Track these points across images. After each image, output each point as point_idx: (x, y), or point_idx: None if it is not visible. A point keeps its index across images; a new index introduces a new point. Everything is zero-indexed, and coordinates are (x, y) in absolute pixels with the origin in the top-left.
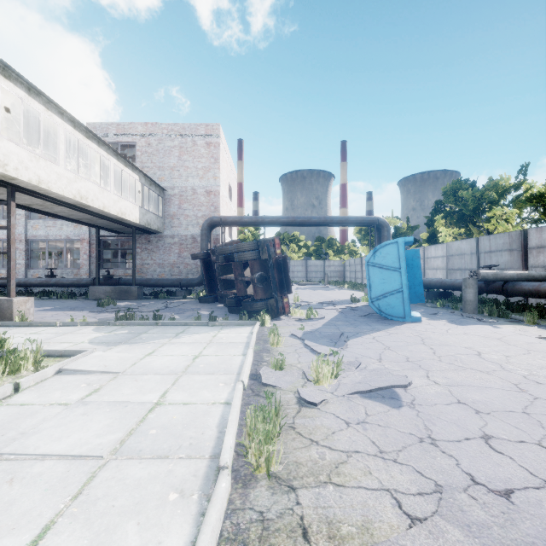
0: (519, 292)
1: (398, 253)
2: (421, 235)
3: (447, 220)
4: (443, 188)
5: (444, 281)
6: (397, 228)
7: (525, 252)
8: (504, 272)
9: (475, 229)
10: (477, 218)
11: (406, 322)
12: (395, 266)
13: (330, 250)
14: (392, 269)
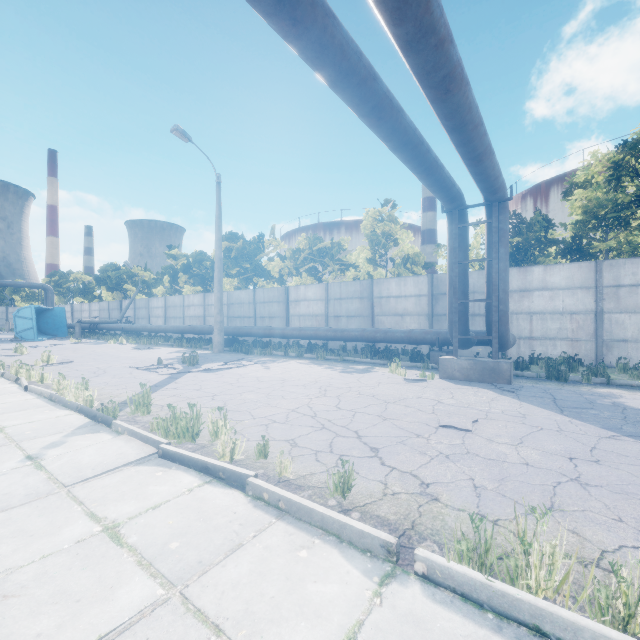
0: (100, 328)
1: (32, 312)
2: (95, 293)
3: (105, 287)
4: (101, 267)
5: (83, 324)
6: (89, 282)
7: (121, 310)
8: (94, 320)
9: (120, 295)
10: (122, 288)
11: (36, 341)
12: (30, 317)
13: (17, 296)
14: (28, 318)
